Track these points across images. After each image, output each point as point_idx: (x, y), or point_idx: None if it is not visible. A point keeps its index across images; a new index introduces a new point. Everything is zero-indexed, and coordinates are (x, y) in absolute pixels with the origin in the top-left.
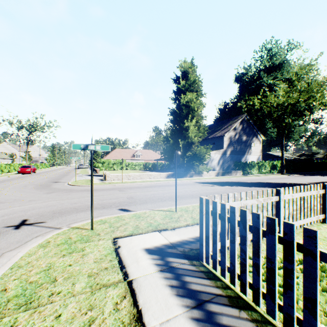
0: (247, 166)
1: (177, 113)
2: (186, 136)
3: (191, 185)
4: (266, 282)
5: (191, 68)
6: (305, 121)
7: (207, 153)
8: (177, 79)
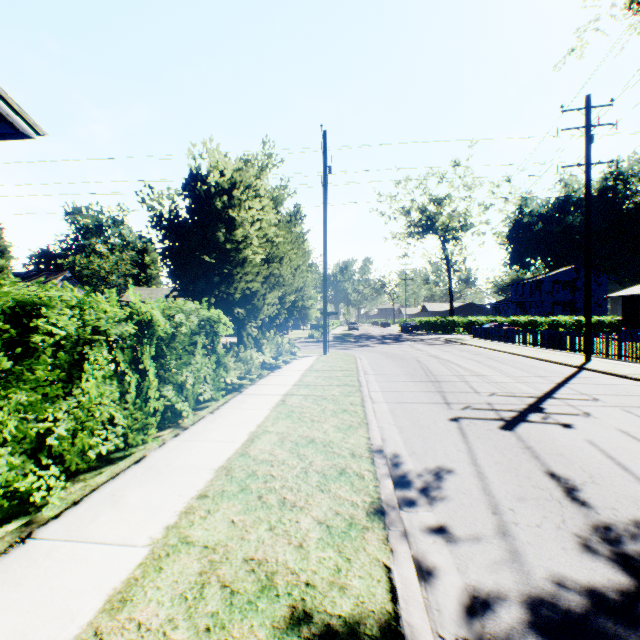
0: None
1: None
2: None
3: None
4: None
5: (2, 234)
6: None
7: None
8: None
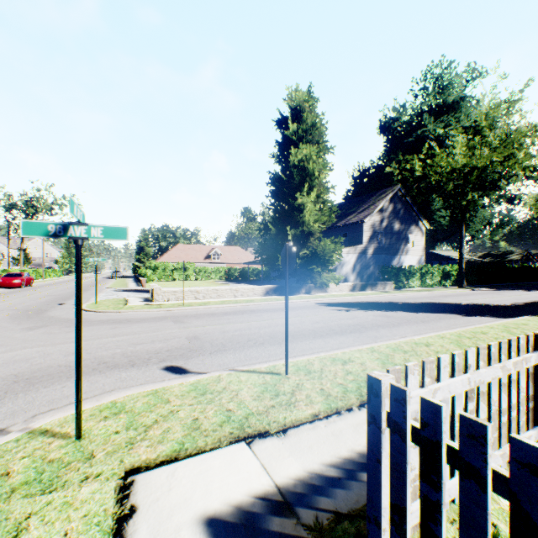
0: (402, 274)
1: (284, 181)
2: (299, 222)
3: (310, 310)
4: None
5: (309, 102)
6: (493, 200)
7: (336, 250)
8: (283, 122)
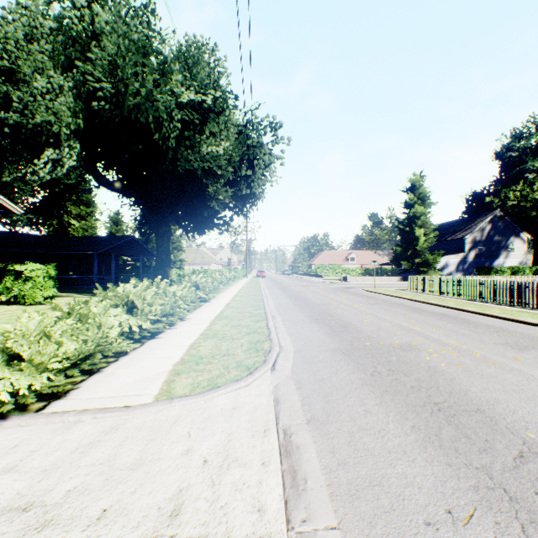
0: (492, 271)
1: (405, 224)
2: (414, 244)
3: None
4: (417, 287)
5: (420, 181)
6: None
7: (436, 259)
8: (405, 192)
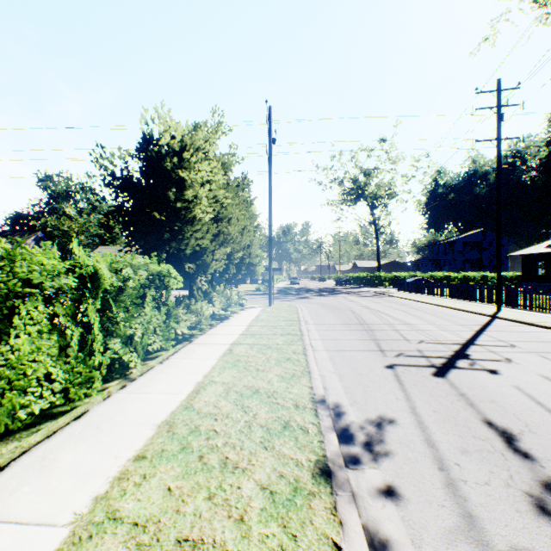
0: None
1: None
2: None
3: None
4: None
5: None
6: None
7: None
8: None
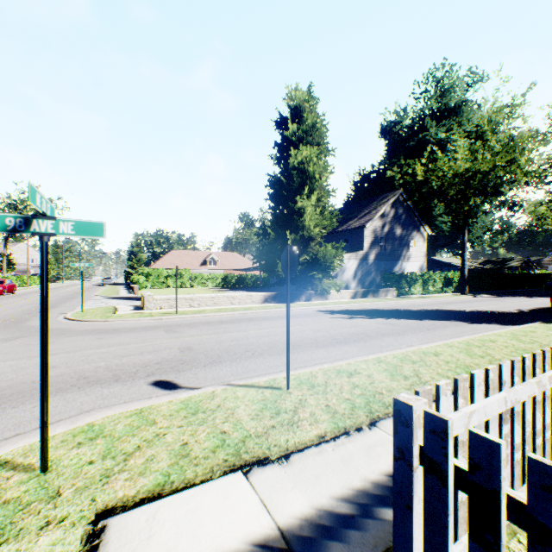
0: (404, 280)
1: (283, 184)
2: (299, 226)
3: (310, 318)
4: None
5: (309, 102)
6: (493, 206)
7: (337, 256)
8: (282, 122)
